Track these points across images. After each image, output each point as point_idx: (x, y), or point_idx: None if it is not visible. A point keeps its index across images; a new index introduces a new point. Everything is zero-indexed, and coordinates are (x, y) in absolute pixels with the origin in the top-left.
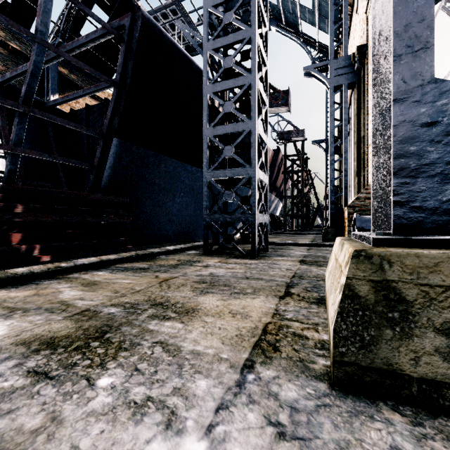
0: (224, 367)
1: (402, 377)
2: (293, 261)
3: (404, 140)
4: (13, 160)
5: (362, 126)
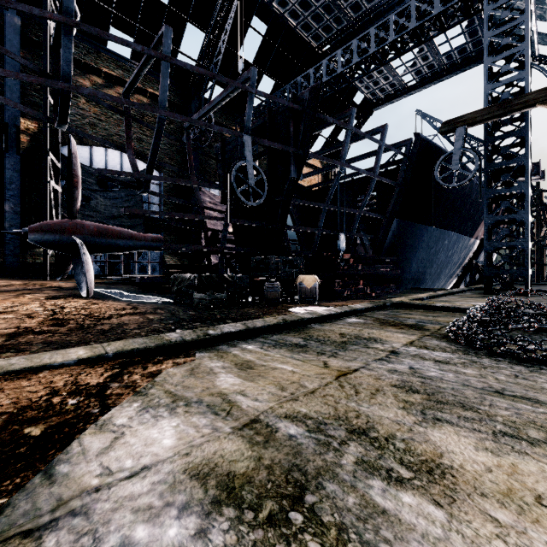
0: None
1: None
2: None
3: None
4: (351, 240)
5: None
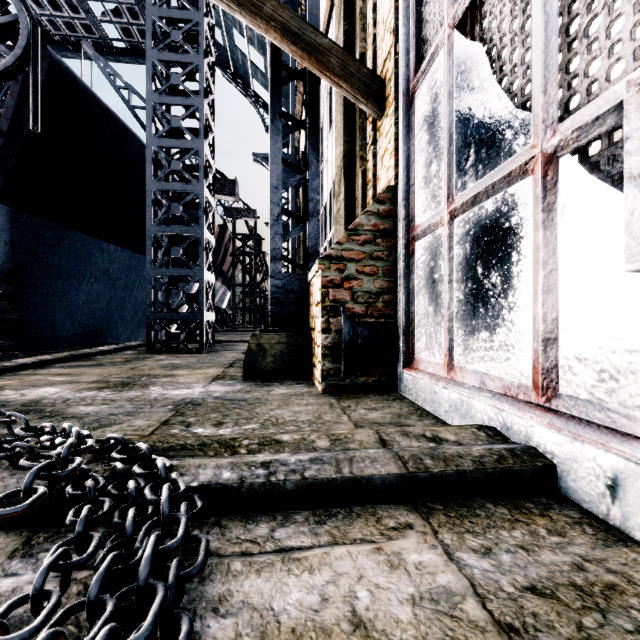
0: (202, 382)
1: (263, 372)
2: (238, 353)
3: (273, 292)
4: None
5: None
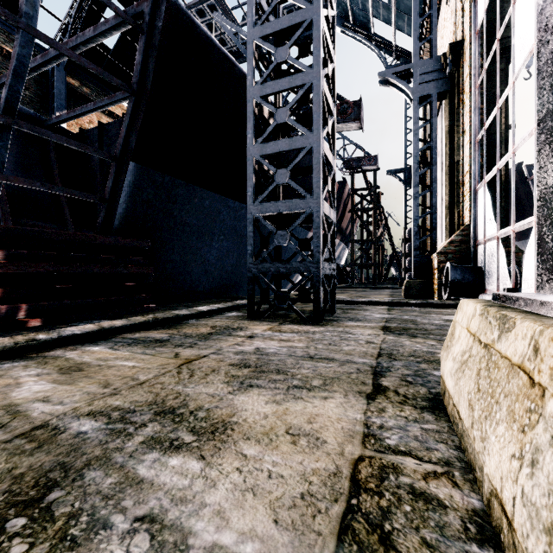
0: None
1: None
2: (373, 329)
3: None
4: None
5: (456, 148)
